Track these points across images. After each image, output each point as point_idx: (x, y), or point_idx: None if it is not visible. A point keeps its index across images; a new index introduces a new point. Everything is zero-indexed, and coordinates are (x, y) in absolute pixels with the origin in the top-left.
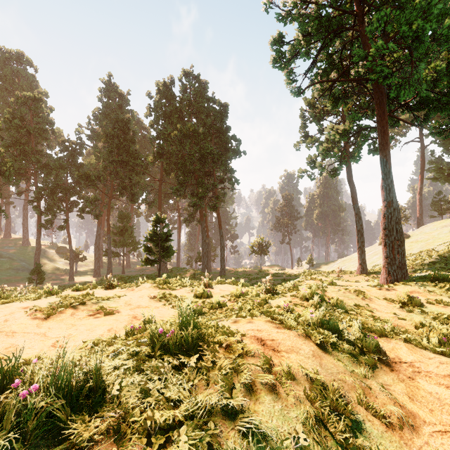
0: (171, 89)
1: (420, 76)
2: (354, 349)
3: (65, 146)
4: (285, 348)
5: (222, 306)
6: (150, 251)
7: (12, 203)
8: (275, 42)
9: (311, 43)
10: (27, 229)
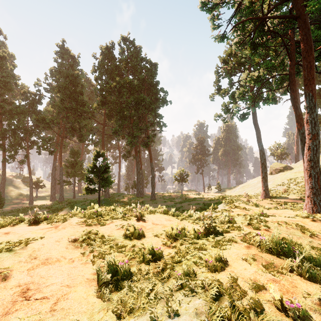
0: (112, 51)
1: None
2: None
3: (26, 96)
4: None
5: (157, 258)
6: (91, 181)
7: None
8: None
9: None
10: None
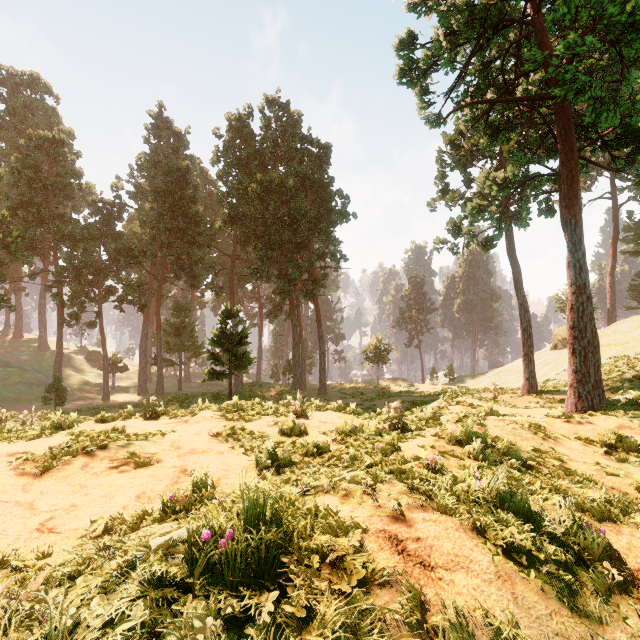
0: (249, 124)
1: (633, 89)
2: (563, 553)
3: (98, 208)
4: (442, 559)
5: (323, 452)
6: (217, 359)
7: (24, 289)
8: (403, 45)
9: (458, 45)
10: (44, 326)
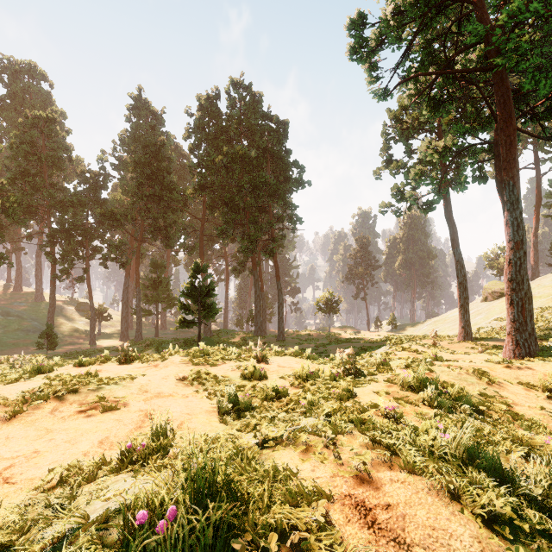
0: (216, 104)
1: None
2: (544, 518)
3: (85, 178)
4: (418, 534)
5: (281, 396)
6: (187, 309)
7: (23, 249)
8: (354, 25)
9: (404, 24)
10: (40, 281)
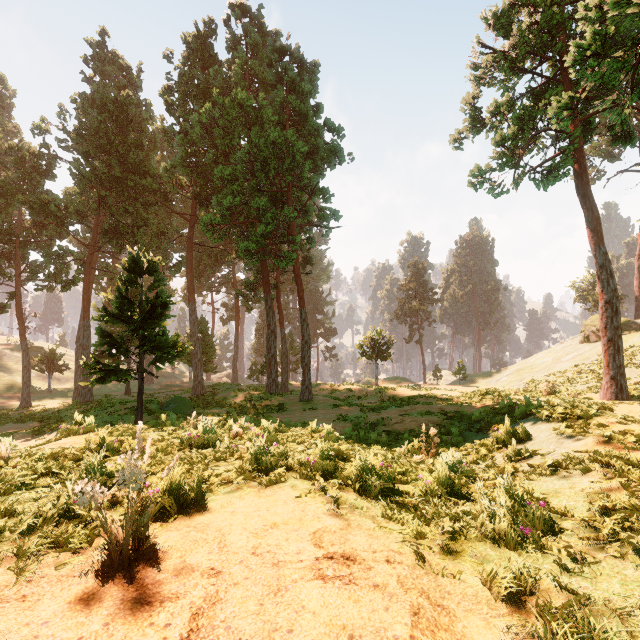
0: (210, 43)
1: None
2: None
3: (17, 158)
4: None
5: None
6: (116, 345)
7: None
8: None
9: None
10: None
